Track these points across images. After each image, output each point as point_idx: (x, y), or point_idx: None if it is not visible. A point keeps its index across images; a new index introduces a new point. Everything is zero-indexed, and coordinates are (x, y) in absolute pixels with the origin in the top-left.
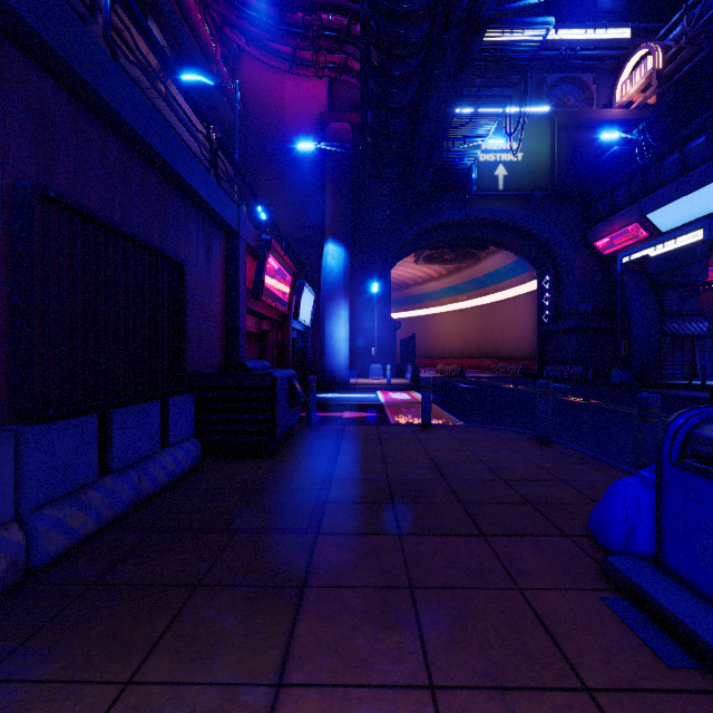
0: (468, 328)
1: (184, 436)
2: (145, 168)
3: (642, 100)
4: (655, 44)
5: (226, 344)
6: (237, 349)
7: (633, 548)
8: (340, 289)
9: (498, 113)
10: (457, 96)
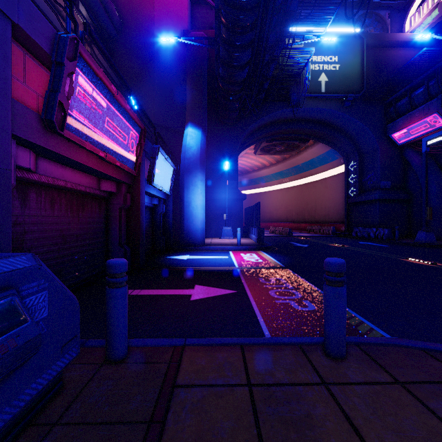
0: (290, 201)
1: None
2: None
3: (429, 26)
4: None
5: None
6: None
7: None
8: (197, 163)
9: None
10: None
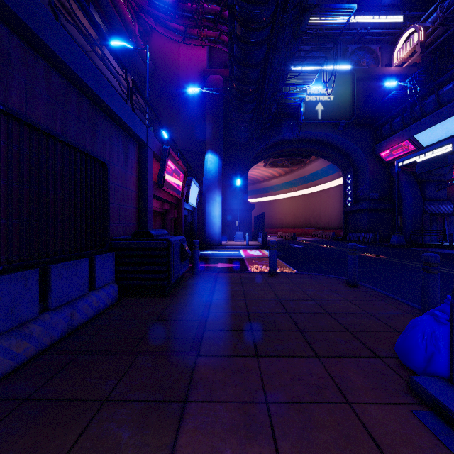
0: (298, 208)
1: (106, 282)
2: (80, 97)
3: (410, 61)
4: (419, 25)
5: (139, 219)
6: (146, 222)
7: (432, 370)
8: (215, 183)
9: (318, 69)
10: (292, 57)
